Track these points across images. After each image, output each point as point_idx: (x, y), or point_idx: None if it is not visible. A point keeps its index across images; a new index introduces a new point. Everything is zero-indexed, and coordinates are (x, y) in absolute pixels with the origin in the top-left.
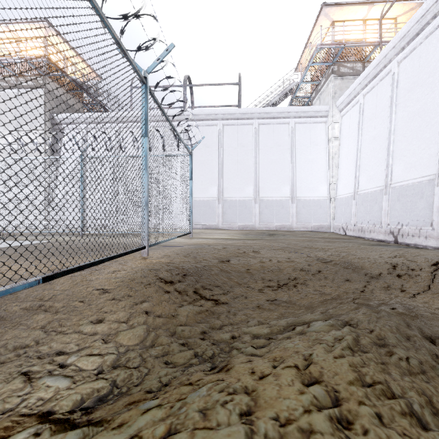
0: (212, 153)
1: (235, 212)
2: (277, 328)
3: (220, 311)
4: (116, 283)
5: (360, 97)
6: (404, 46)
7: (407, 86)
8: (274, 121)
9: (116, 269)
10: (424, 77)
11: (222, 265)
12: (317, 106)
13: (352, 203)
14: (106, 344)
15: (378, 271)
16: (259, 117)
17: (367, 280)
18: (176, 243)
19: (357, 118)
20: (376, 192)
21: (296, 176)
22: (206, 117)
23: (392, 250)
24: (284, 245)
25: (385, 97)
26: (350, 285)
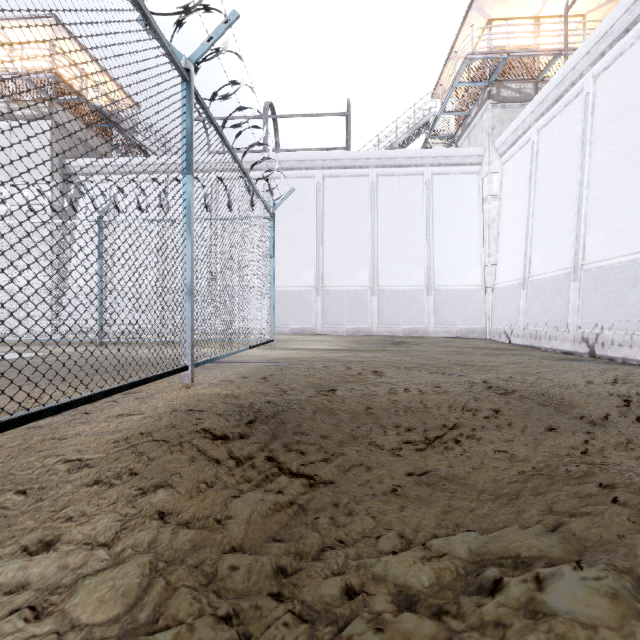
0: (307, 220)
1: (342, 308)
2: (450, 569)
3: (318, 504)
4: (112, 444)
5: (532, 132)
6: (604, 51)
7: (609, 113)
8: (400, 170)
9: (124, 410)
10: (638, 97)
11: (322, 401)
12: (466, 148)
13: (521, 295)
14: (37, 624)
15: (601, 411)
16: (378, 165)
17: (586, 429)
18: (248, 358)
19: (527, 165)
20: (560, 277)
21: (434, 254)
22: (298, 165)
23: (601, 370)
24: (421, 360)
25: (572, 131)
26: (557, 438)
